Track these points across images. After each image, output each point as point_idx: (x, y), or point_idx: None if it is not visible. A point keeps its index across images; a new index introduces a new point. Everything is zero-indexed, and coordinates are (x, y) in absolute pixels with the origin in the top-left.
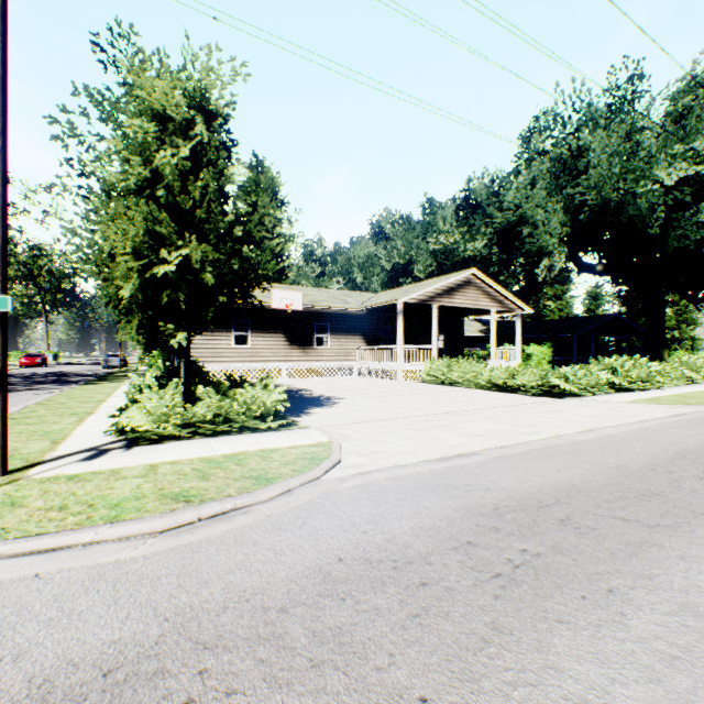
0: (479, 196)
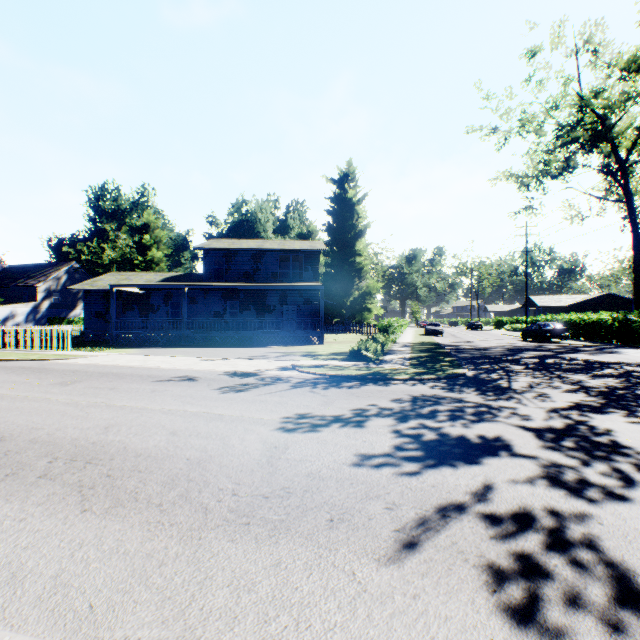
0: None
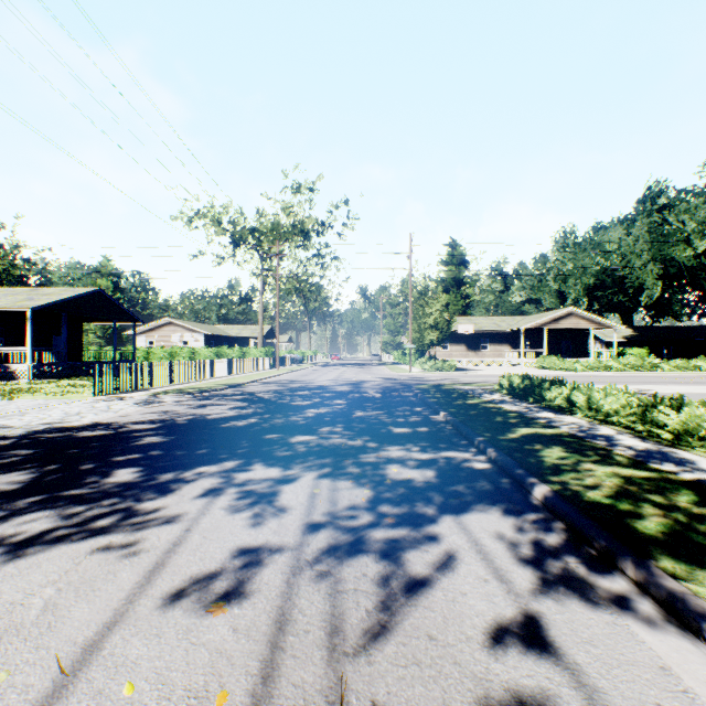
0: None
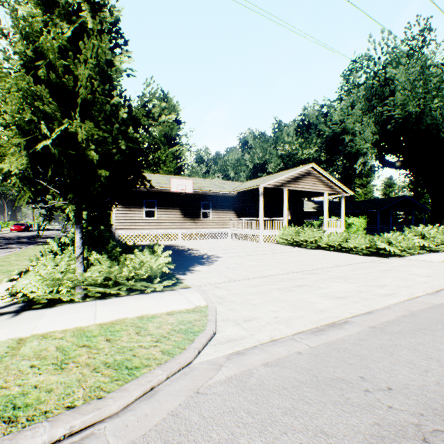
0: (311, 119)
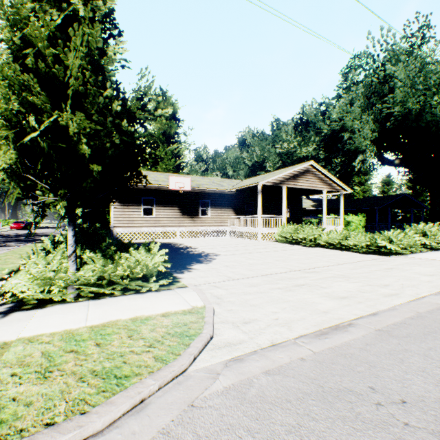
0: (309, 117)
